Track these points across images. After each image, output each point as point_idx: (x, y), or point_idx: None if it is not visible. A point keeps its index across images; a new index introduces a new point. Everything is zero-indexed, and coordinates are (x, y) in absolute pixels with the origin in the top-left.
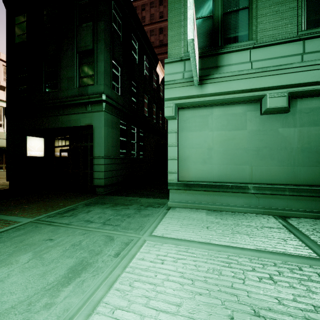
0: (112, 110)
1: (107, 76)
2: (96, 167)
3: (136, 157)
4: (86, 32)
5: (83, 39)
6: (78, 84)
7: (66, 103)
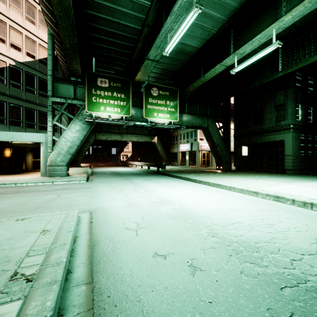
0: (296, 130)
1: (293, 114)
2: (286, 160)
3: (311, 155)
4: (280, 96)
5: (278, 99)
6: (274, 121)
7: (268, 130)
